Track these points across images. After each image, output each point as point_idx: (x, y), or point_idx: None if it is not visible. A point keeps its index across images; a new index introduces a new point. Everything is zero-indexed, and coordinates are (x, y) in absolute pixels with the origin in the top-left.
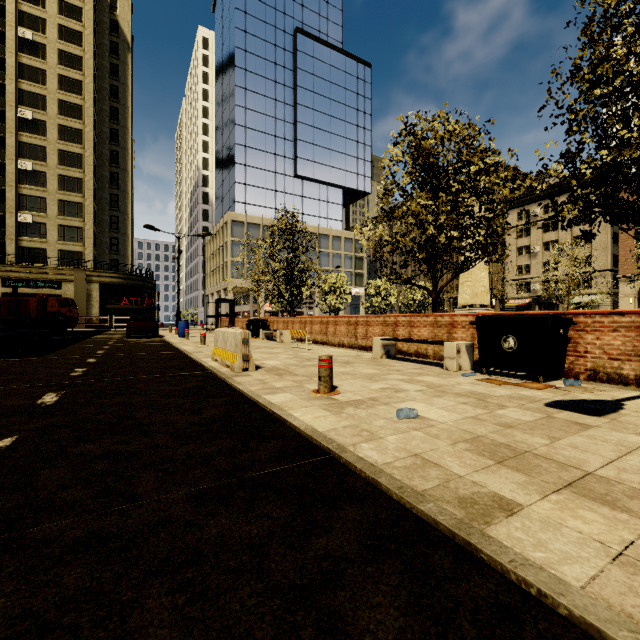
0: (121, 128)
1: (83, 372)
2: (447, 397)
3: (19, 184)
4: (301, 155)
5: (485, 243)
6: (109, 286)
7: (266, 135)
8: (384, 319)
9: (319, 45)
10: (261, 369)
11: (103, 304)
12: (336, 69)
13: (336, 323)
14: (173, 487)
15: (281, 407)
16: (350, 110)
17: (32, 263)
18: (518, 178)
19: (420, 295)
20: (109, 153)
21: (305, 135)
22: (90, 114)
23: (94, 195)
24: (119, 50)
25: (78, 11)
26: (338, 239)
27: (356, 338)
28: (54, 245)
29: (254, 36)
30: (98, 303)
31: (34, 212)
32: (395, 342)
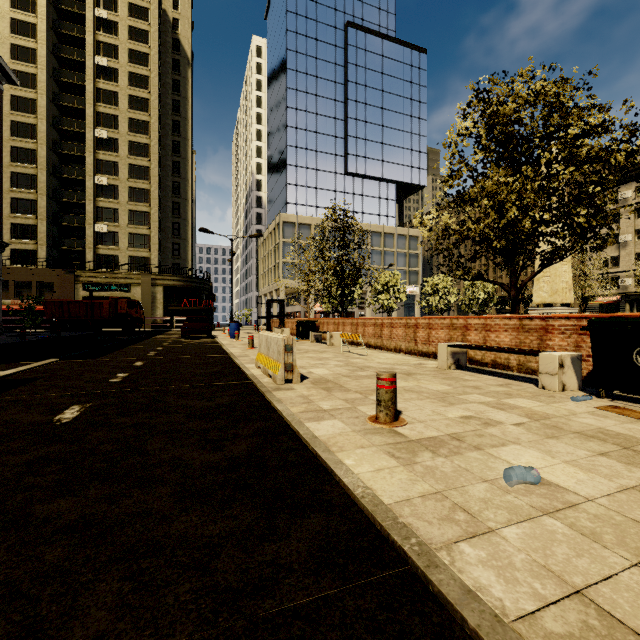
0: (182, 140)
1: (123, 378)
2: (568, 439)
3: (96, 198)
4: (352, 152)
5: (584, 226)
6: (171, 289)
7: (317, 134)
8: (451, 321)
9: (371, 37)
10: (307, 380)
11: (166, 306)
12: (389, 59)
13: (392, 325)
14: (132, 633)
15: (327, 445)
16: (403, 100)
17: (107, 269)
18: (637, 138)
19: (483, 293)
20: (172, 164)
21: (356, 131)
22: (155, 129)
23: (159, 204)
24: (180, 66)
25: (145, 34)
26: (391, 236)
27: (416, 343)
28: (125, 252)
29: (305, 36)
30: (162, 305)
31: (109, 222)
32: (466, 349)
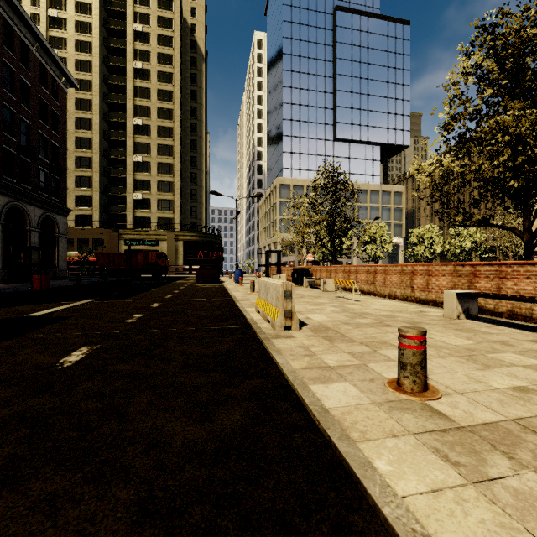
0: (198, 122)
1: (137, 319)
2: None
3: (134, 172)
4: (340, 120)
5: None
6: (189, 243)
7: (309, 107)
8: (454, 268)
9: (357, 16)
10: (306, 327)
11: (185, 256)
12: (374, 34)
13: (386, 272)
14: None
15: (344, 428)
16: (388, 70)
17: (141, 228)
18: None
19: (470, 242)
20: (190, 142)
21: (344, 101)
22: (177, 114)
23: (180, 175)
24: (197, 62)
25: (170, 40)
26: (376, 193)
27: (412, 289)
28: (155, 214)
29: (298, 24)
30: (182, 256)
31: (143, 191)
32: (477, 298)
